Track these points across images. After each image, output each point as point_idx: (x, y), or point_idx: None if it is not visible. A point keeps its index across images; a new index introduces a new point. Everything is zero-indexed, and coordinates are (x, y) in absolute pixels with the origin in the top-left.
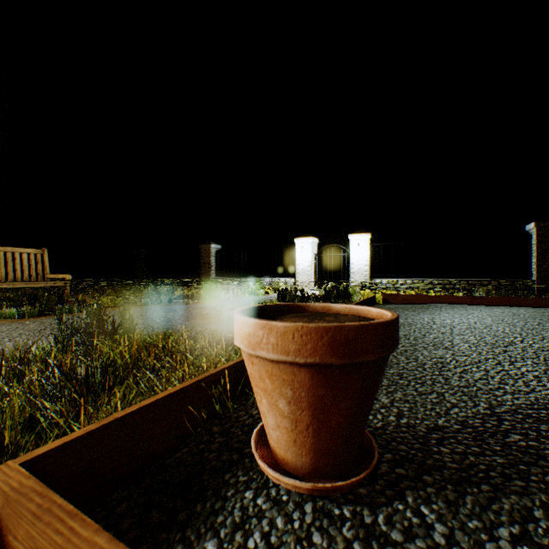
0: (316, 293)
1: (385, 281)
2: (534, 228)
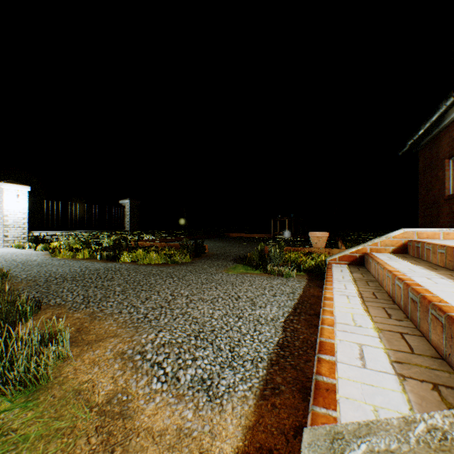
0: (8, 250)
1: (45, 234)
2: (129, 203)
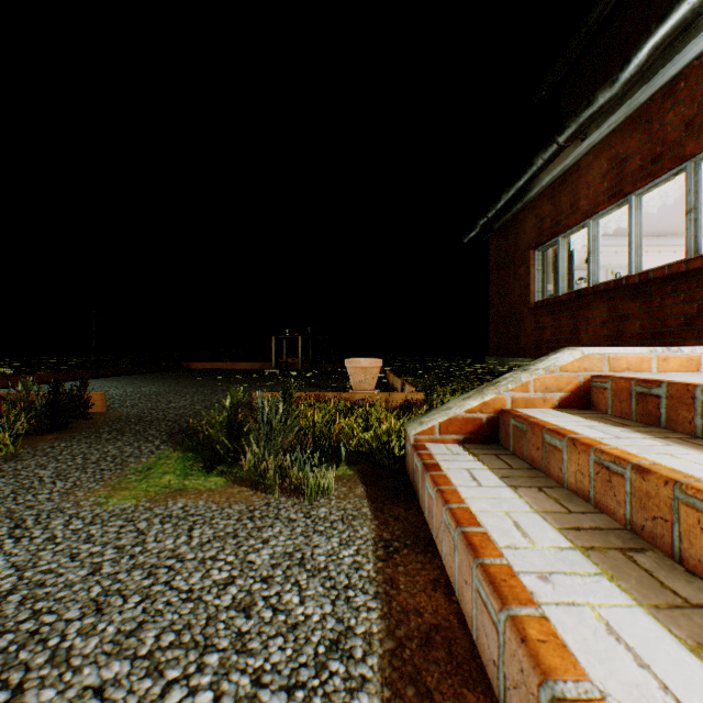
0: None
1: None
2: None
